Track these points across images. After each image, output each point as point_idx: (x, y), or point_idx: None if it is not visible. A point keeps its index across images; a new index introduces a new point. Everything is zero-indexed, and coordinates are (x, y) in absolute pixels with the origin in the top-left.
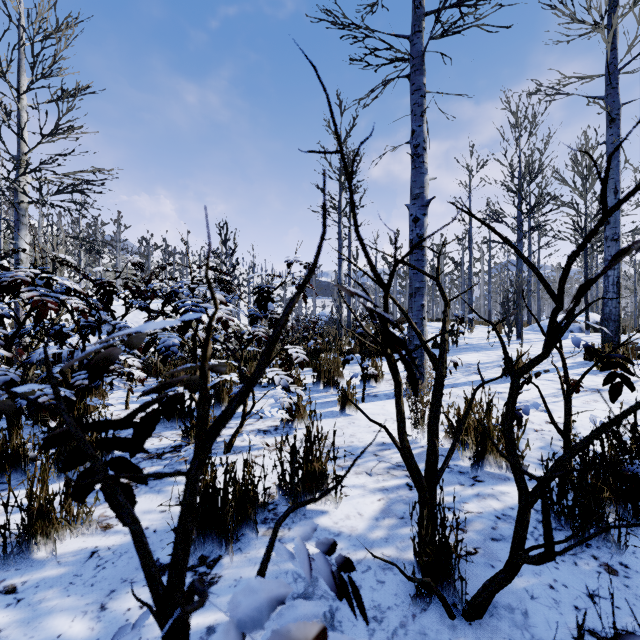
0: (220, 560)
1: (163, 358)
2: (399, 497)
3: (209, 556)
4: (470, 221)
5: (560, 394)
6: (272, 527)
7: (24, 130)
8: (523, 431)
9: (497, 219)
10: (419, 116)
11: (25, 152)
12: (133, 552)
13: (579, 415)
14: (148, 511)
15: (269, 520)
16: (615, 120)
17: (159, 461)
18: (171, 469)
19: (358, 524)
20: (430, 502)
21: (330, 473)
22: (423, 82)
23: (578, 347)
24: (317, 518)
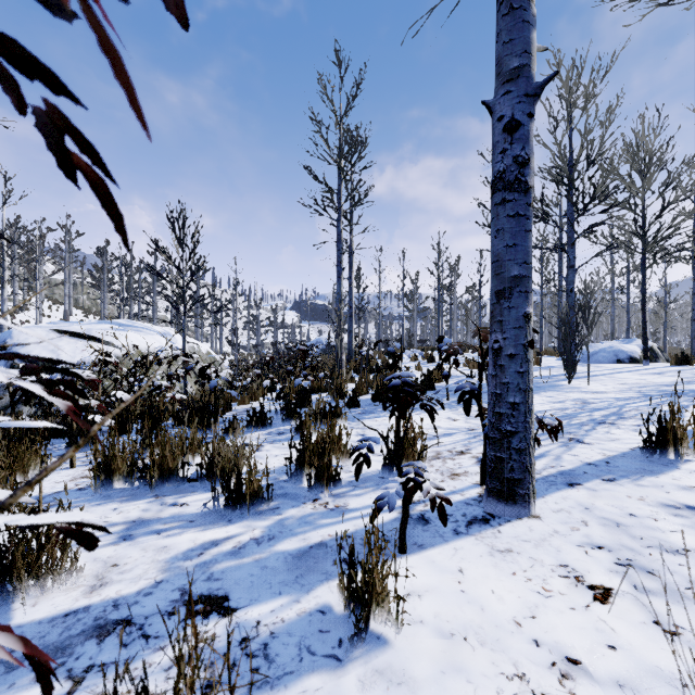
0: None
1: None
2: None
3: None
4: None
5: None
6: None
7: None
8: None
9: (543, 217)
10: None
11: None
12: None
13: None
14: None
15: None
16: None
17: None
18: None
19: None
20: None
21: None
22: None
23: None
24: None
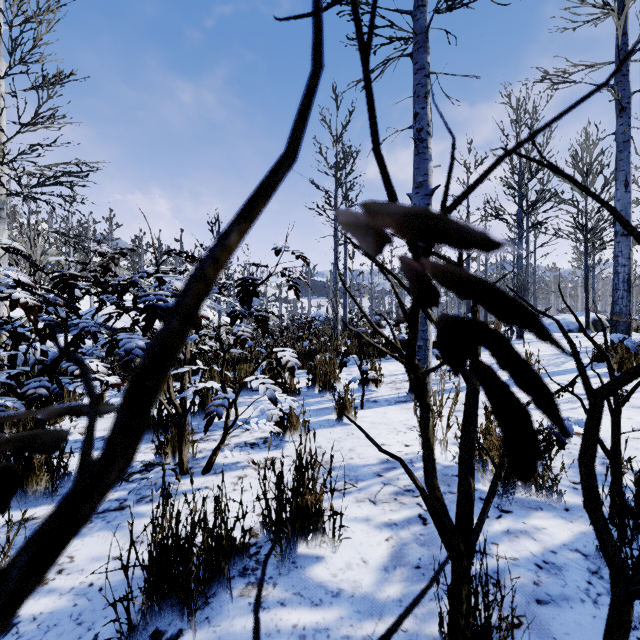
0: (179, 638)
1: (124, 364)
2: (411, 535)
3: (165, 631)
4: (468, 219)
5: (576, 399)
6: (252, 582)
7: (2, 118)
8: (557, 450)
9: (497, 216)
10: (423, 97)
11: (3, 142)
12: (65, 625)
13: (603, 424)
14: (98, 557)
15: (249, 571)
16: (626, 109)
17: (125, 484)
18: (137, 495)
19: (362, 577)
20: (468, 572)
21: (326, 500)
22: (427, 60)
23: (636, 351)
24: (310, 568)
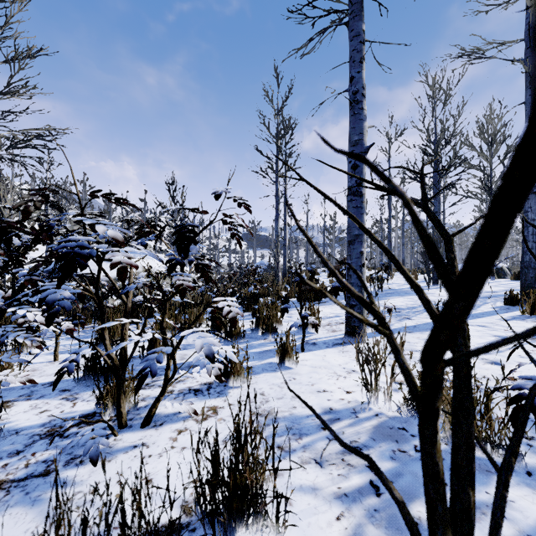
0: None
1: (48, 317)
2: (365, 511)
3: None
4: None
5: None
6: None
7: None
8: None
9: (416, 178)
10: (358, 62)
11: None
12: None
13: (535, 368)
14: None
15: None
16: None
17: (58, 441)
18: (68, 455)
19: None
20: None
21: (269, 462)
22: (362, 28)
23: None
24: None
